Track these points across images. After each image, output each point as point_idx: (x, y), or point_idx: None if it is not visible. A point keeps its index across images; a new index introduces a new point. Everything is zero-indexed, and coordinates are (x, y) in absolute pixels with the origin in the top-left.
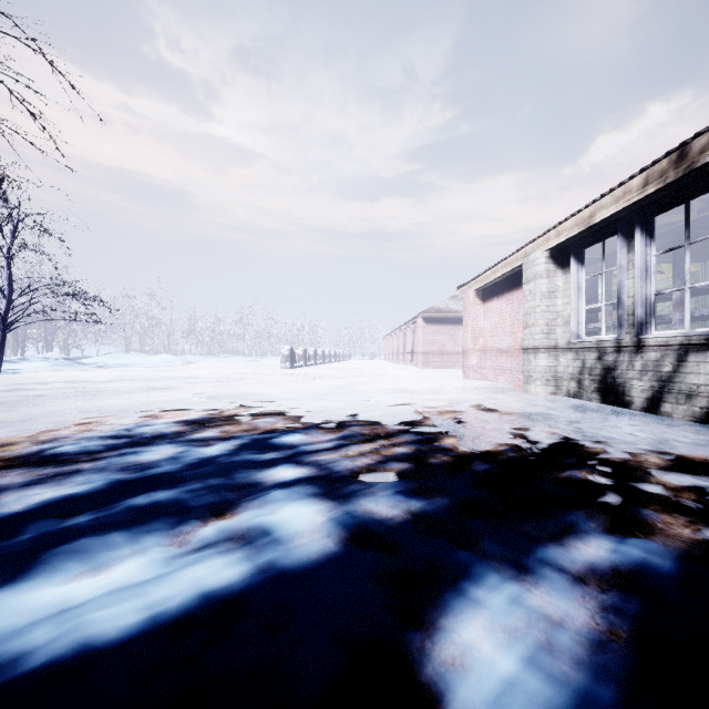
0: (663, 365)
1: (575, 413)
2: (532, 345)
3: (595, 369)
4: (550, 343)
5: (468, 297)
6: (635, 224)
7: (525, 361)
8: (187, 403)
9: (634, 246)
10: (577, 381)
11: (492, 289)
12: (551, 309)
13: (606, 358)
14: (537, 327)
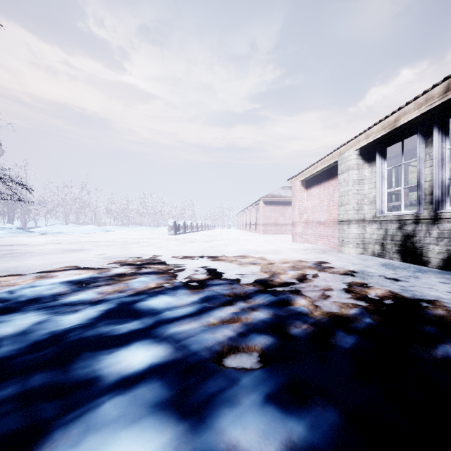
0: None
1: (388, 271)
2: (346, 218)
3: (396, 236)
4: (359, 217)
5: (295, 186)
6: (433, 124)
7: (340, 230)
8: (87, 263)
9: (431, 142)
10: (381, 245)
11: (313, 180)
12: (360, 192)
13: (406, 228)
14: (350, 205)
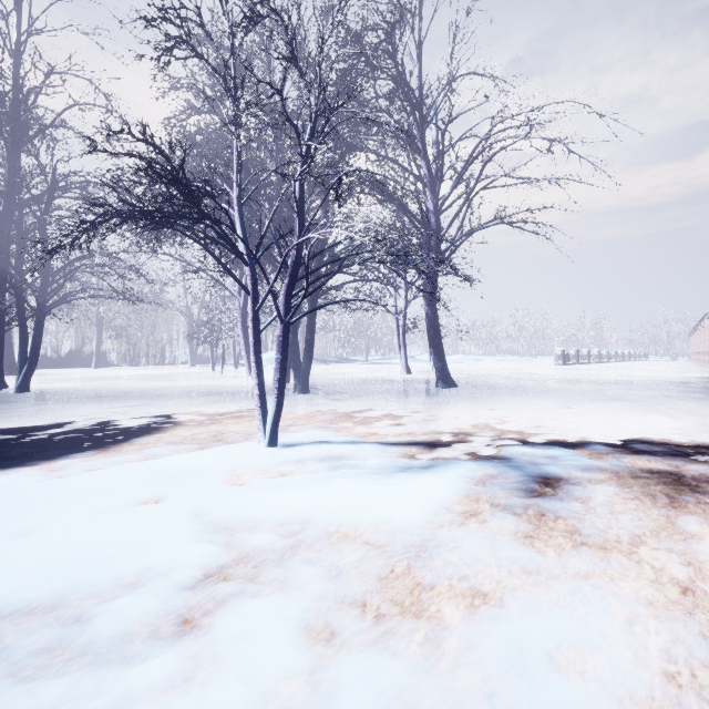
0: None
1: None
2: None
3: None
4: None
5: None
6: None
7: None
8: (508, 374)
9: None
10: None
11: None
12: None
13: None
14: None
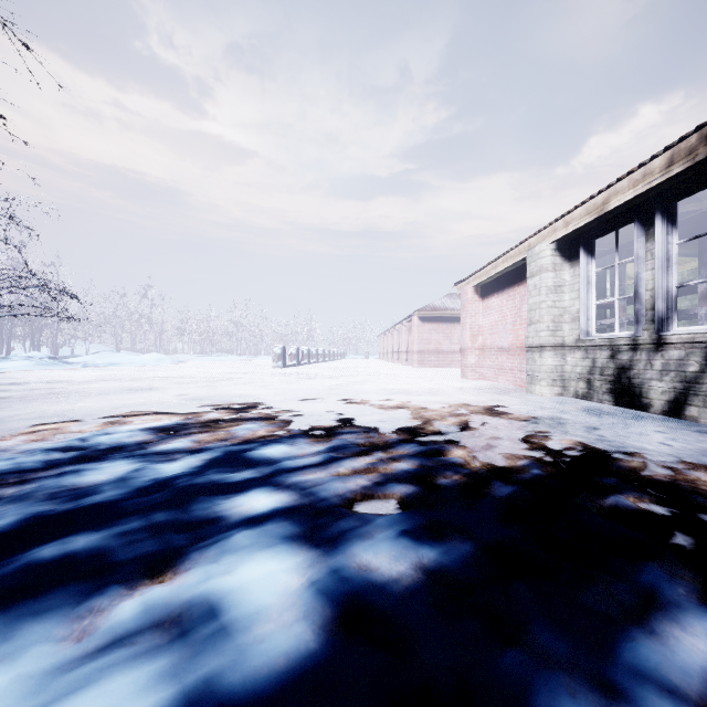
0: (687, 364)
1: (590, 417)
2: (537, 342)
3: (607, 368)
4: (556, 341)
5: (466, 293)
6: (655, 210)
7: (529, 360)
8: (165, 406)
9: (653, 234)
10: (587, 381)
11: (492, 285)
12: (557, 305)
13: (620, 357)
14: (543, 324)
